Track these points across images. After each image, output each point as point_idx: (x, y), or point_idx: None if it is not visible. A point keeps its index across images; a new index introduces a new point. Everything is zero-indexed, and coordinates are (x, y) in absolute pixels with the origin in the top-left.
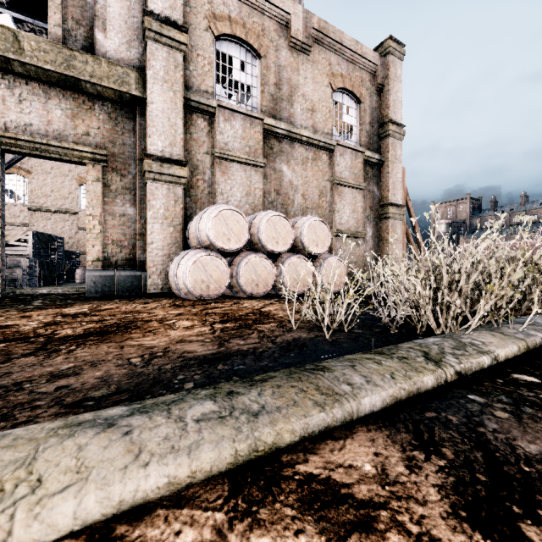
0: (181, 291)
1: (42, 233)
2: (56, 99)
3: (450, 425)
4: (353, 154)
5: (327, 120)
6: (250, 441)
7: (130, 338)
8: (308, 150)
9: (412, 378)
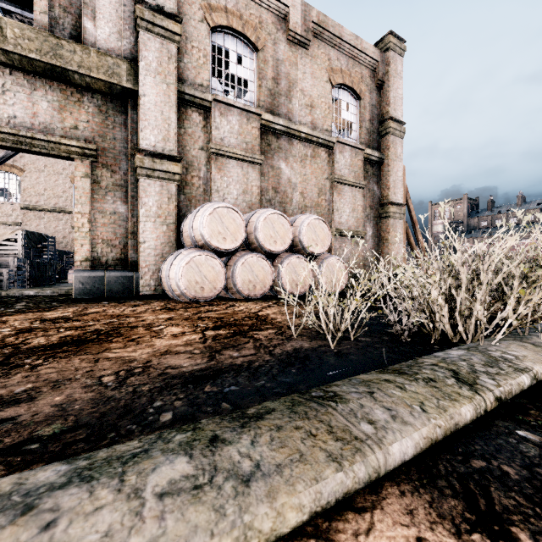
0: (174, 293)
1: (32, 232)
2: (42, 90)
3: (510, 482)
4: (353, 152)
5: (326, 117)
6: (237, 532)
7: (109, 348)
8: (307, 147)
9: (448, 409)
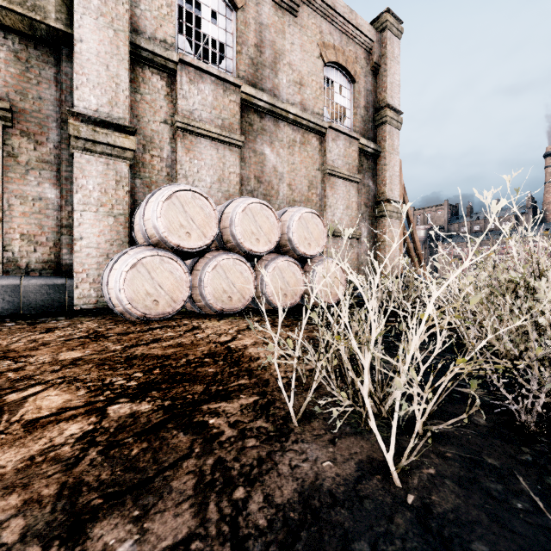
0: (115, 309)
1: None
2: None
3: None
4: (347, 141)
5: (317, 98)
6: None
7: None
8: (296, 131)
9: None
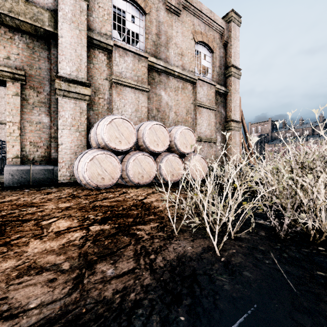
0: (81, 182)
1: None
2: None
3: None
4: (208, 86)
5: (191, 62)
6: None
7: None
8: (179, 82)
9: None
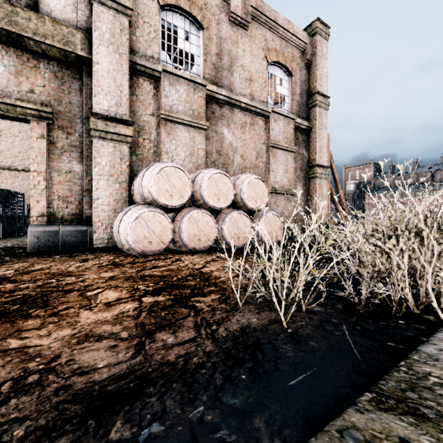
0: (124, 247)
1: (1, 189)
2: None
3: None
4: (286, 121)
5: (263, 90)
6: None
7: (19, 330)
8: (246, 115)
9: None
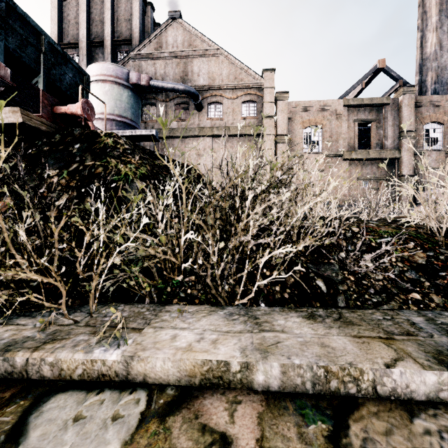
0: None
1: None
2: (373, 164)
3: None
4: None
5: None
6: None
7: None
8: None
9: None
